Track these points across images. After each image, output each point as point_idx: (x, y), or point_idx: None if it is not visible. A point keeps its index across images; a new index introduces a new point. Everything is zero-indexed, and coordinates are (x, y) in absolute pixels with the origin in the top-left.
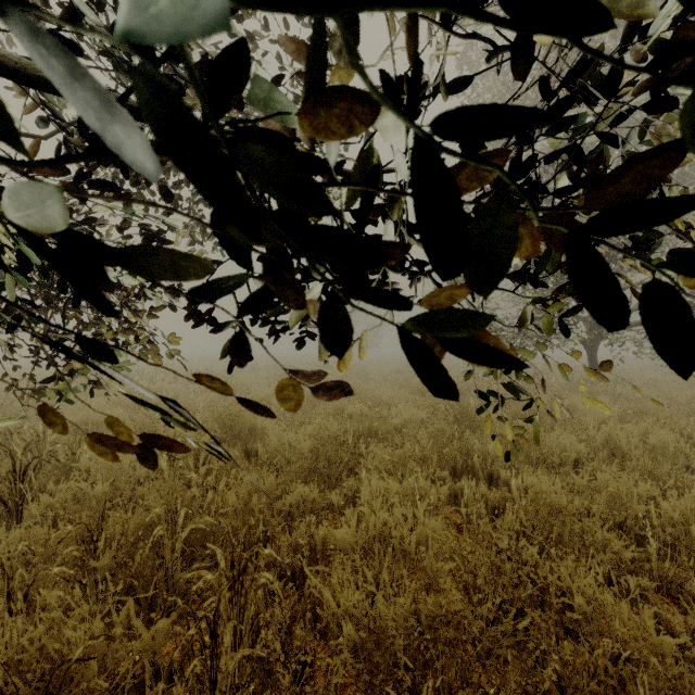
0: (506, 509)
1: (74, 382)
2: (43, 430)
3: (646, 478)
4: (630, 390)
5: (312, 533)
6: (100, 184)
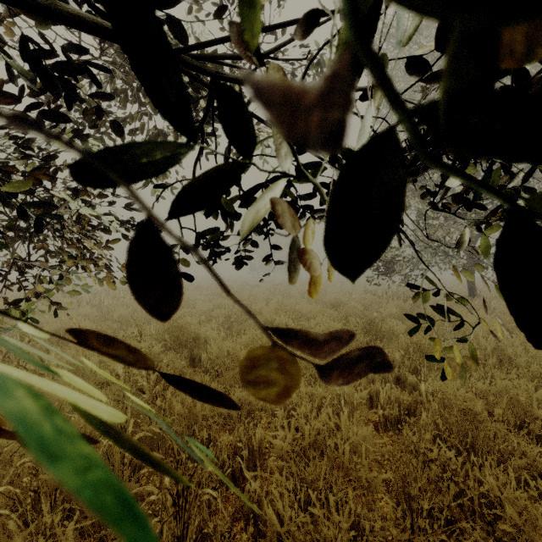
0: (417, 411)
1: (53, 299)
2: (20, 340)
3: (537, 383)
4: (503, 305)
5: (250, 436)
6: (52, 114)
